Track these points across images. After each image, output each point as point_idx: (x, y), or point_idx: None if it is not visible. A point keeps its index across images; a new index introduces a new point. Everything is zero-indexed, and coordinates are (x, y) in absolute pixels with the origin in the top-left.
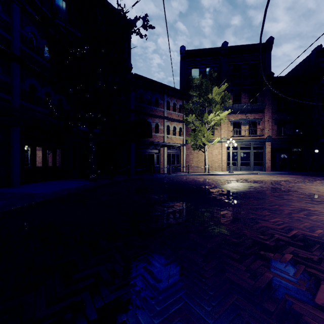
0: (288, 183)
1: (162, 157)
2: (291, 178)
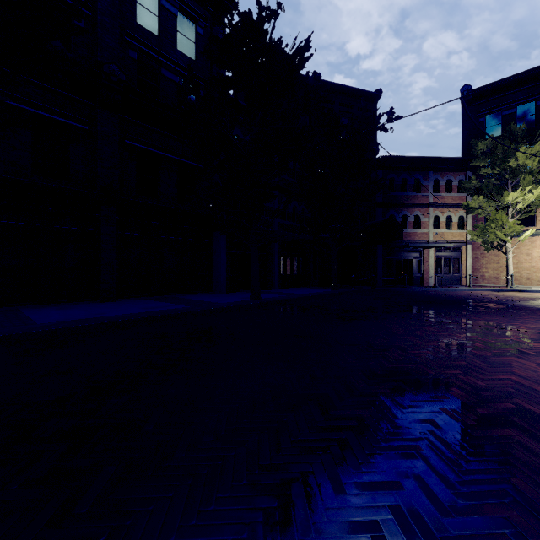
0: None
1: (425, 263)
2: None
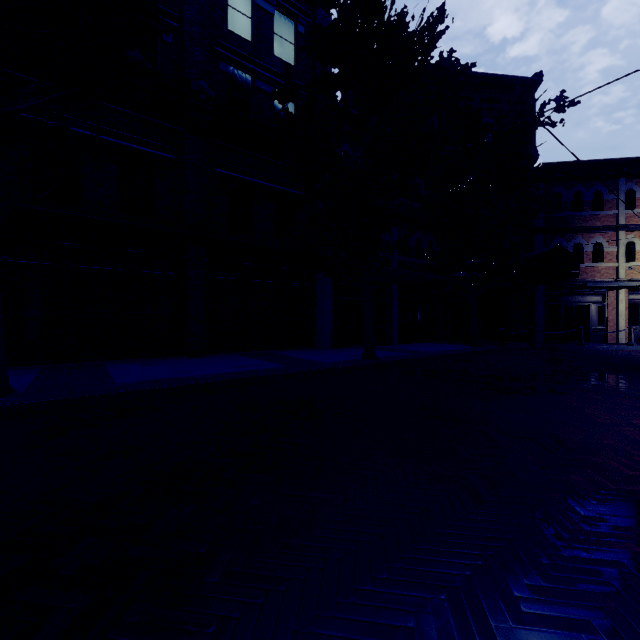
0: None
1: (612, 310)
2: None
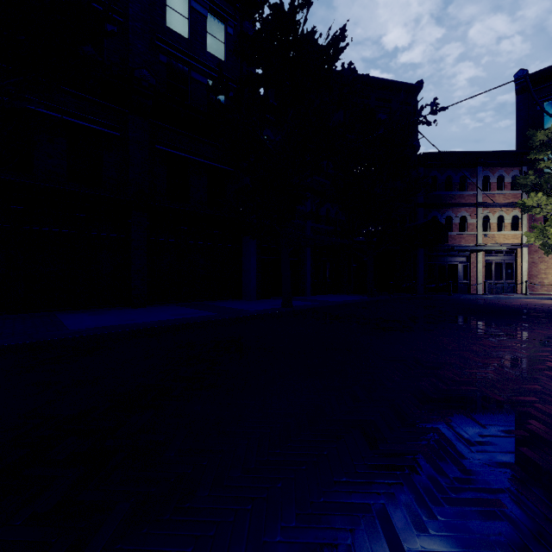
0: None
1: (473, 268)
2: None
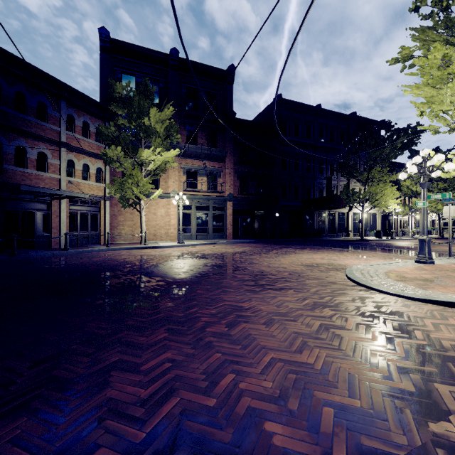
0: (243, 256)
1: (56, 217)
2: (250, 248)
